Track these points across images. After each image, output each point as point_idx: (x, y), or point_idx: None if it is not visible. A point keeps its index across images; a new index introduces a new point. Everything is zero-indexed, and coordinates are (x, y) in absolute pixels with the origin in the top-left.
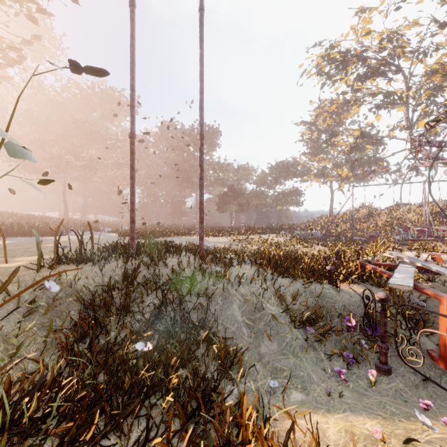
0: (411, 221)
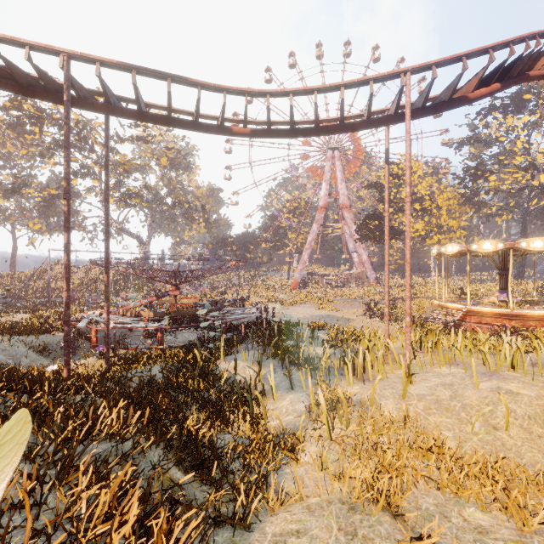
0: (103, 280)
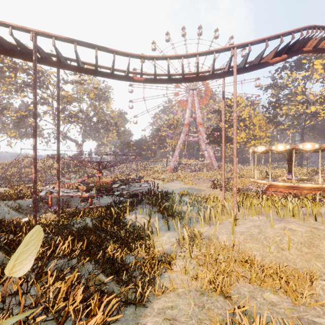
0: (54, 167)
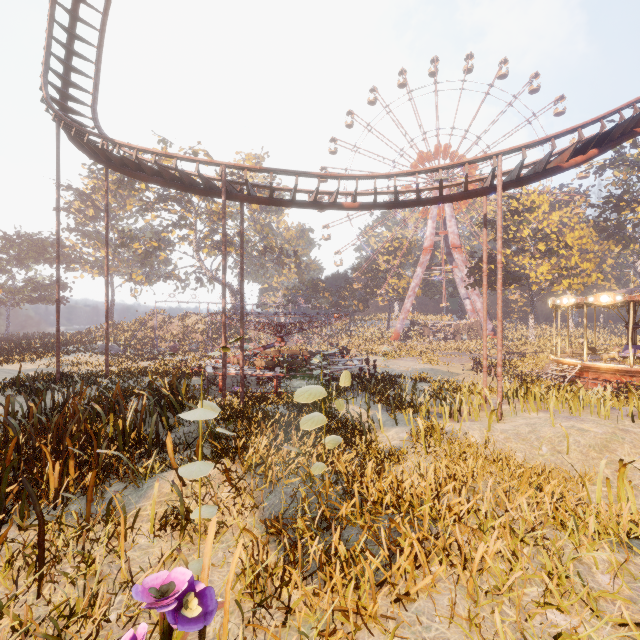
0: (199, 330)
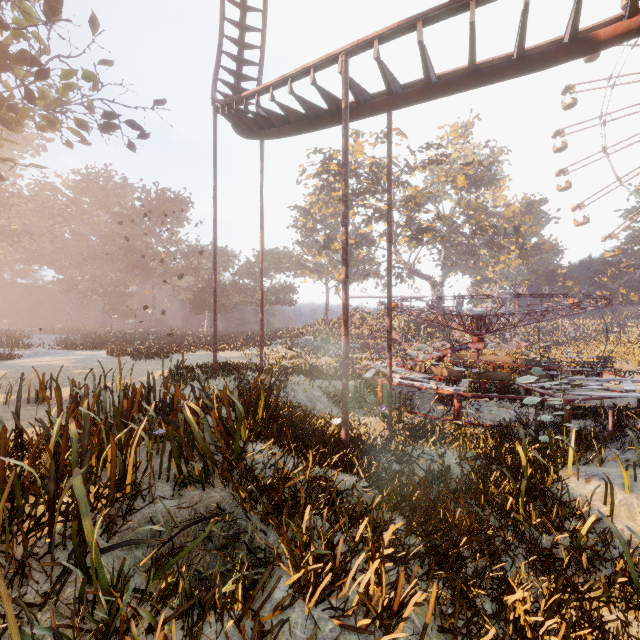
0: (394, 328)
